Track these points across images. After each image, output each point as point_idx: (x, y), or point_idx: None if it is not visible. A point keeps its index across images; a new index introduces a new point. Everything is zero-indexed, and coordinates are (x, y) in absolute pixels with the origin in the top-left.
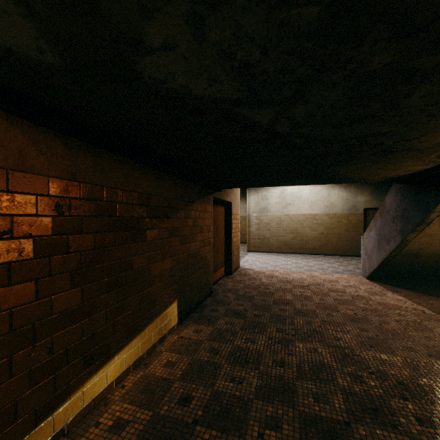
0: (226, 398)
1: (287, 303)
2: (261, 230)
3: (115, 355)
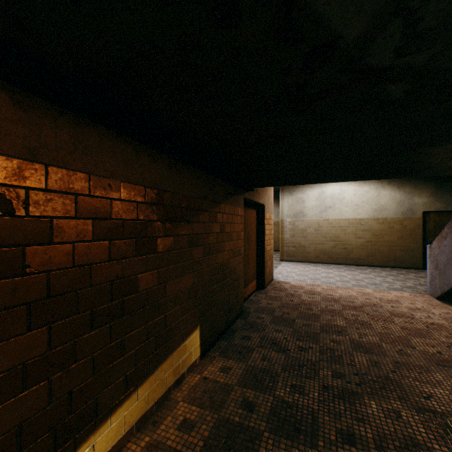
0: None
1: (339, 331)
2: (296, 237)
3: (109, 417)
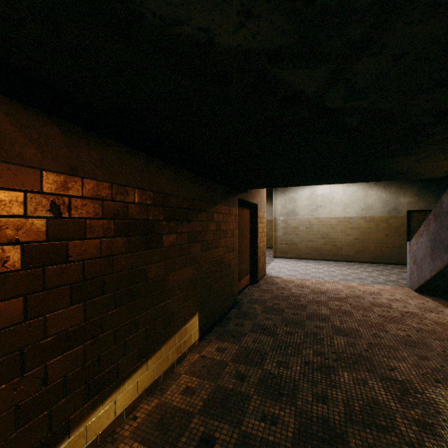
0: (257, 444)
1: (323, 319)
2: (288, 235)
3: (126, 381)
